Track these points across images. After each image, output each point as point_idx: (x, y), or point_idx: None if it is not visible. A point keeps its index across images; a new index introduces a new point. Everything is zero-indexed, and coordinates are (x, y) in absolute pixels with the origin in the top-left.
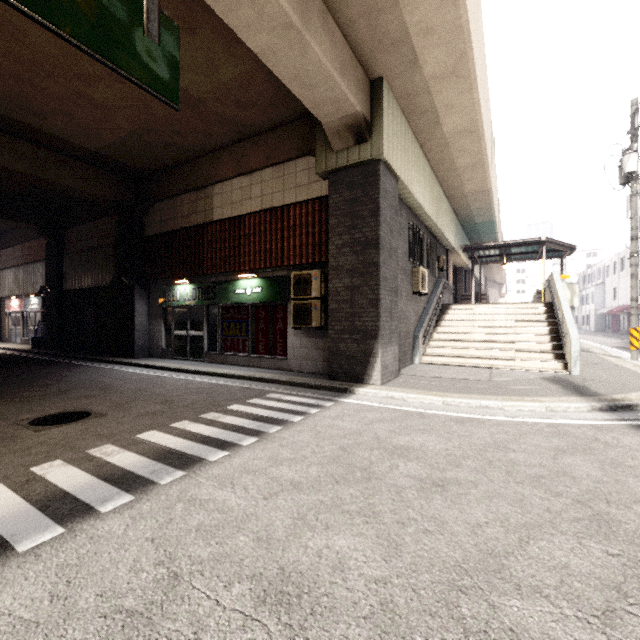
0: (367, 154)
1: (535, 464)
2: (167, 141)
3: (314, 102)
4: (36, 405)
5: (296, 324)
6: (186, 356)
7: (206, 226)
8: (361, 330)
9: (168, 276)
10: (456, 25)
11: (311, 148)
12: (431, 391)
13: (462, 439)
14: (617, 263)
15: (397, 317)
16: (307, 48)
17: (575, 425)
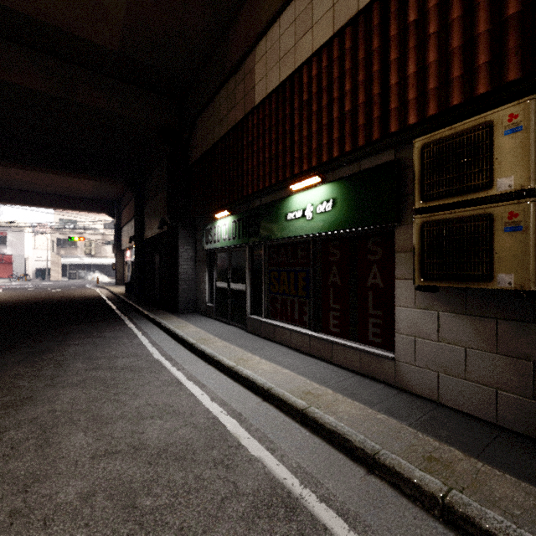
0: None
1: None
2: None
3: None
4: None
5: (430, 277)
6: (227, 317)
7: (246, 120)
8: None
9: (208, 209)
10: None
11: None
12: None
13: None
14: None
15: None
16: None
17: None
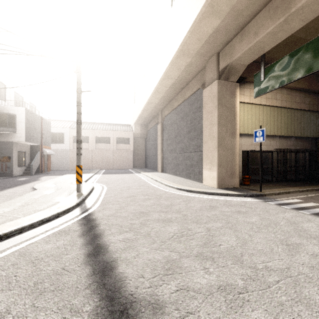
0: None
1: None
2: None
3: None
4: None
5: None
6: None
7: None
8: None
9: None
10: None
11: None
12: None
13: None
14: None
15: None
16: None
17: None
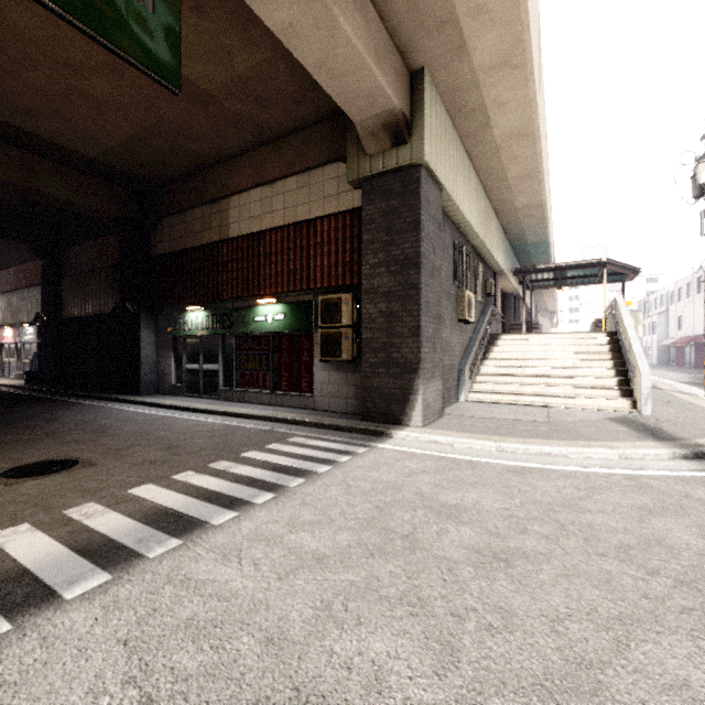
0: (406, 158)
1: (618, 529)
2: (176, 146)
3: (344, 95)
4: (15, 452)
5: (324, 356)
6: (199, 393)
7: (221, 244)
8: (399, 363)
9: (178, 302)
10: (512, 2)
11: (341, 152)
12: (481, 434)
13: (524, 495)
14: (682, 289)
15: (441, 348)
16: (336, 26)
17: (657, 477)
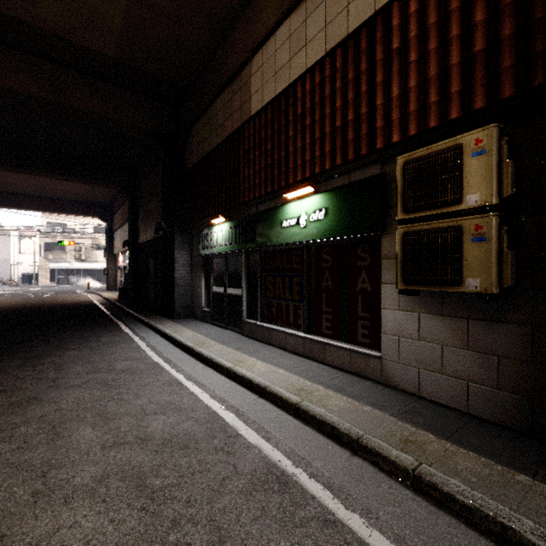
0: None
1: None
2: None
3: None
4: None
5: (410, 282)
6: (224, 322)
7: (242, 130)
8: None
9: (205, 215)
10: None
11: None
12: None
13: None
14: None
15: None
16: None
17: None
